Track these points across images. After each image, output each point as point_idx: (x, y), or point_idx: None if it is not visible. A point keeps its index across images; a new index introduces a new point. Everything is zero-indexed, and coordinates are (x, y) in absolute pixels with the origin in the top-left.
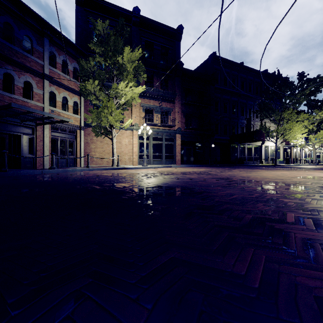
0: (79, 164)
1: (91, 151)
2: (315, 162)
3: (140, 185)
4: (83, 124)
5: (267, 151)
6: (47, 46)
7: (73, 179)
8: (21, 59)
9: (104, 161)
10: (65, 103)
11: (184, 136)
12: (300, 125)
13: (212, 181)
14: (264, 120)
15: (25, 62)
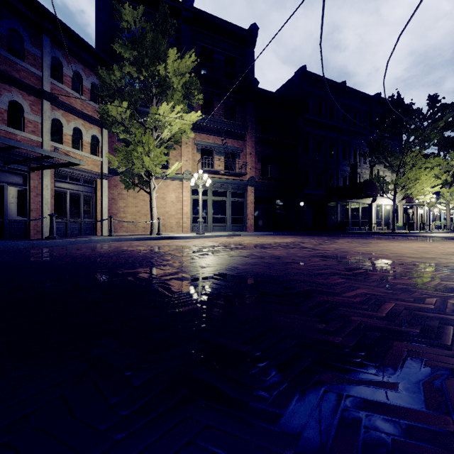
0: (100, 231)
1: (119, 211)
2: (449, 228)
3: (186, 272)
4: (107, 170)
5: (380, 212)
6: (47, 47)
7: (71, 259)
8: (4, 65)
9: (139, 226)
10: (78, 137)
11: (259, 189)
12: (430, 174)
13: (315, 263)
14: (375, 167)
15: (12, 71)
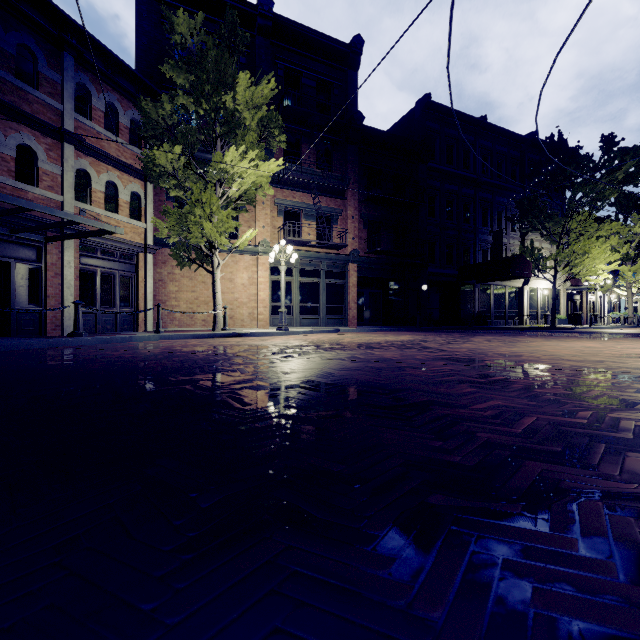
0: (143, 325)
1: (169, 298)
2: (632, 322)
3: (263, 380)
4: (152, 241)
5: (535, 299)
6: (70, 70)
7: (107, 363)
8: (10, 96)
9: (197, 319)
10: (112, 195)
11: (365, 266)
12: (604, 246)
13: (439, 369)
14: (528, 236)
15: (21, 103)
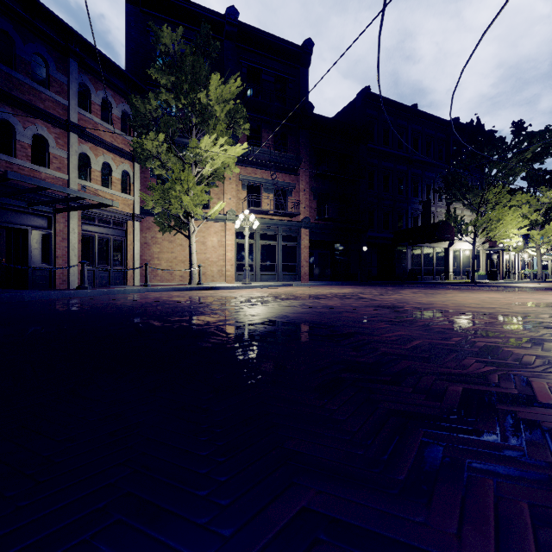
0: (132, 280)
1: (152, 257)
2: (540, 278)
3: (237, 319)
4: (139, 211)
5: (458, 258)
6: (74, 73)
7: (116, 309)
8: (28, 95)
9: (175, 275)
10: (107, 173)
11: (315, 231)
12: (516, 214)
13: (367, 313)
14: (452, 205)
15: (36, 101)
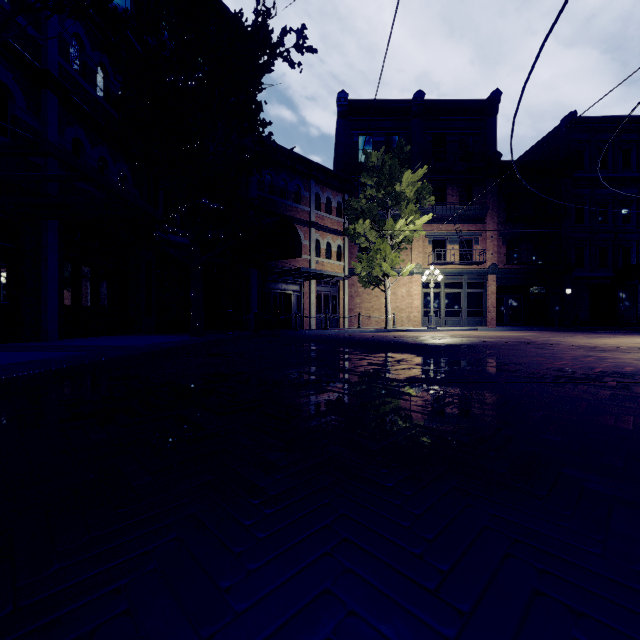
0: (342, 324)
1: (355, 307)
2: None
3: (426, 342)
4: (347, 272)
5: None
6: (313, 188)
7: (362, 338)
8: (292, 212)
9: (372, 320)
10: (328, 249)
11: (504, 276)
12: None
13: (502, 343)
14: None
15: (296, 214)
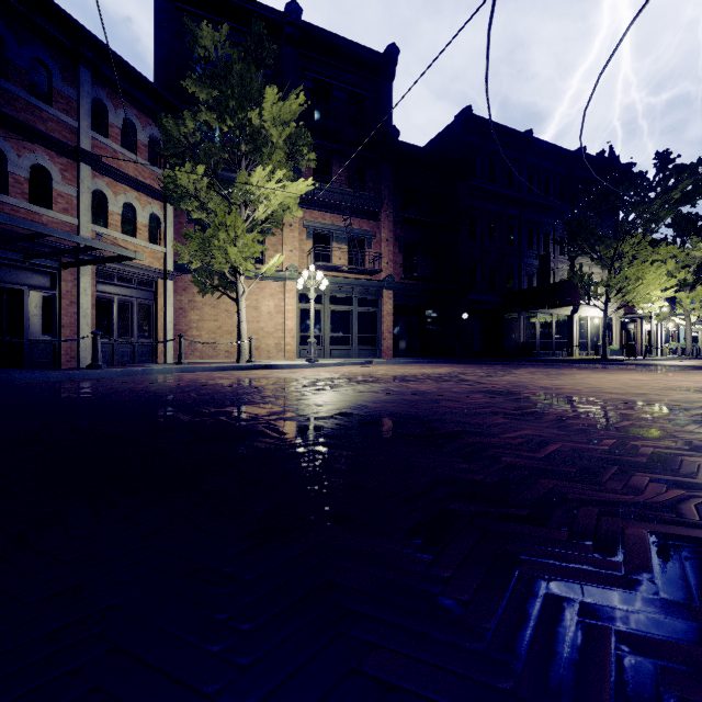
0: (163, 357)
1: (190, 327)
2: (690, 353)
3: (296, 411)
4: (172, 266)
5: (585, 329)
6: (86, 85)
7: (133, 396)
8: (24, 113)
9: (220, 350)
10: (130, 217)
11: (401, 293)
12: (659, 271)
13: (475, 401)
14: (577, 260)
15: (35, 121)
